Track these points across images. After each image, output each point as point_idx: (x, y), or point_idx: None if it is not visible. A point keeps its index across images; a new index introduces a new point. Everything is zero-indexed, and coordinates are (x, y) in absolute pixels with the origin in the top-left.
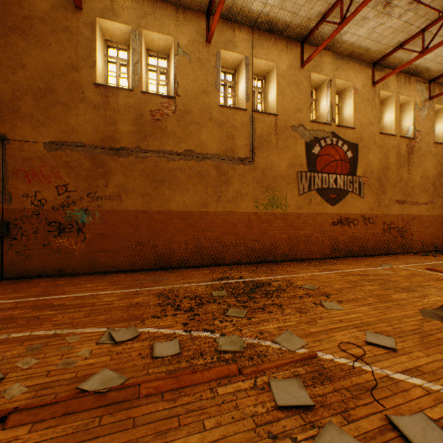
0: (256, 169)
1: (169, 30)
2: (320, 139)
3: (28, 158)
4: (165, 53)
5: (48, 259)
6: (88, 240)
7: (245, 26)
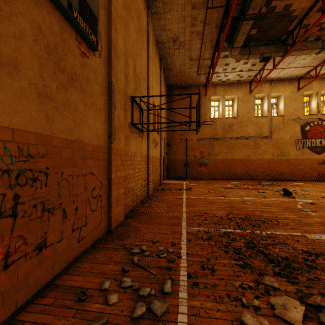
0: (272, 140)
1: (235, 93)
2: (309, 123)
3: (192, 144)
4: (231, 99)
5: (197, 174)
6: (208, 168)
7: (267, 81)
